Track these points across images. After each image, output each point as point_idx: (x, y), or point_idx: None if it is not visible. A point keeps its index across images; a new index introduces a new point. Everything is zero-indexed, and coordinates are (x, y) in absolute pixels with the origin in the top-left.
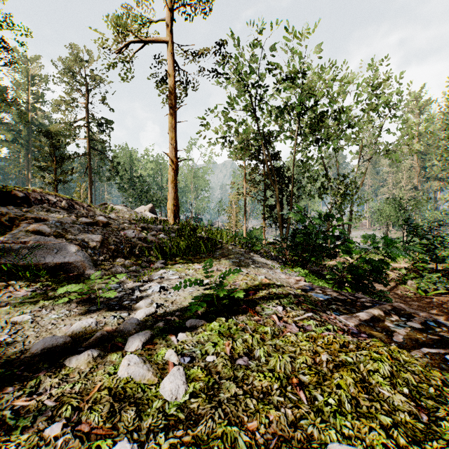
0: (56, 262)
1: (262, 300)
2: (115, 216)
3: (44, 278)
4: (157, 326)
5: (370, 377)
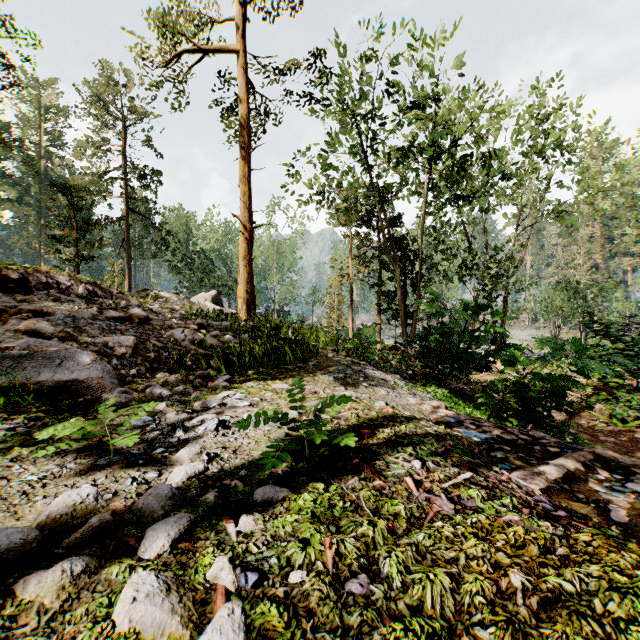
0: (58, 380)
1: (386, 448)
2: (159, 308)
3: (35, 406)
4: (204, 501)
5: (619, 632)
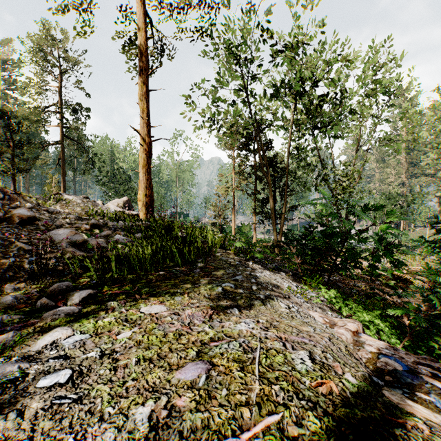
0: None
1: None
2: (58, 209)
3: None
4: None
5: None
